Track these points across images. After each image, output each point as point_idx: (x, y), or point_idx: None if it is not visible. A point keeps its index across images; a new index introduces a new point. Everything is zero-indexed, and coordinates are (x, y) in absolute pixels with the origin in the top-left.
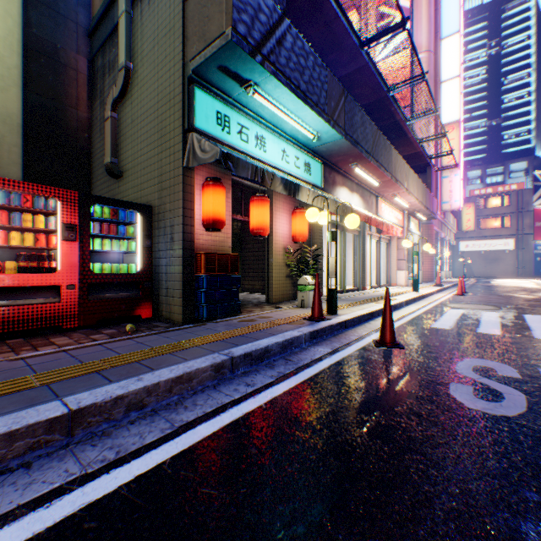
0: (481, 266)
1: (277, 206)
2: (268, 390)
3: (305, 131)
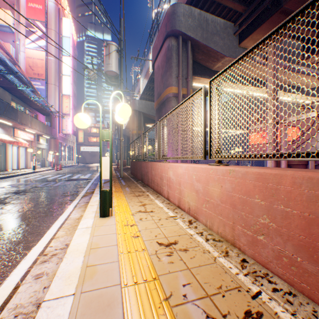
0: (90, 158)
1: None
2: None
3: None
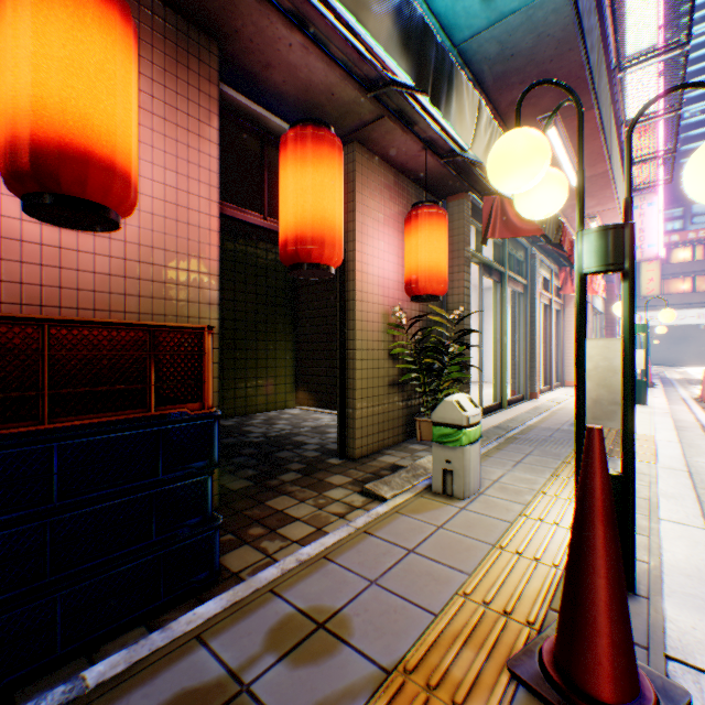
0: (662, 348)
1: (367, 204)
2: None
3: None
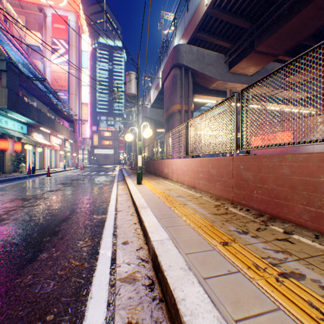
0: (103, 160)
1: (8, 139)
2: (26, 180)
3: (24, 120)
